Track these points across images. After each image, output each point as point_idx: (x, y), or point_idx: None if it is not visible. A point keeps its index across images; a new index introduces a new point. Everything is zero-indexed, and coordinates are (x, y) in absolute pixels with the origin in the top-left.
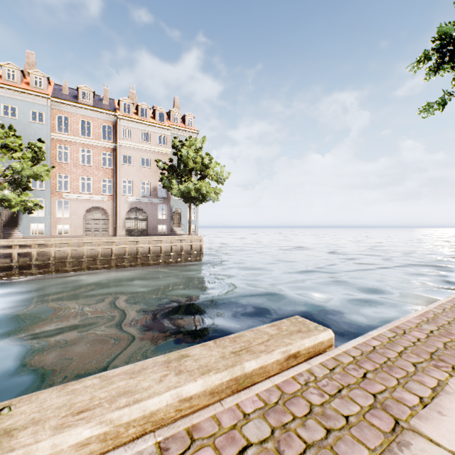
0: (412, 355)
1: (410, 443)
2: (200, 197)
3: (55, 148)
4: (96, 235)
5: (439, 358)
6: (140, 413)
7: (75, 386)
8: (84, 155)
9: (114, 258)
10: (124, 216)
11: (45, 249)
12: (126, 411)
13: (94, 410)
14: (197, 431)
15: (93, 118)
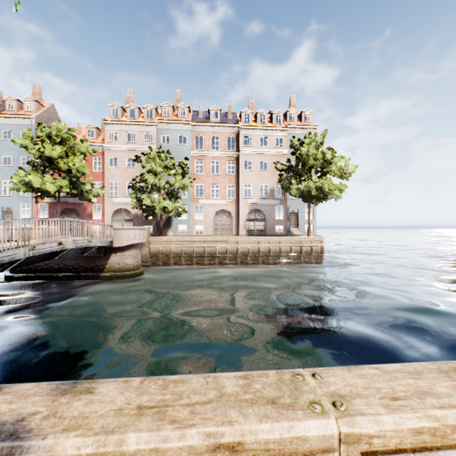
0: None
1: None
2: (321, 196)
3: (194, 163)
4: (222, 235)
5: None
6: None
7: (359, 371)
8: (212, 166)
9: (239, 255)
10: (245, 217)
11: (190, 245)
12: (447, 413)
13: (407, 401)
14: None
15: (220, 133)
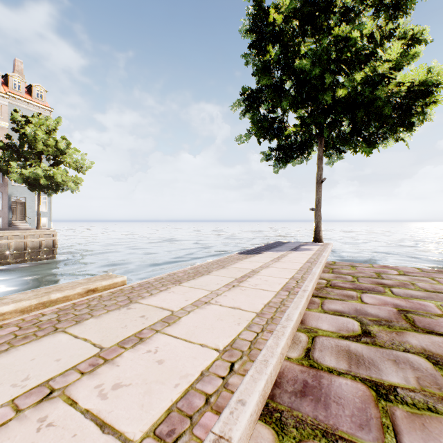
0: (167, 282)
1: (130, 305)
2: (54, 186)
3: None
4: None
5: (179, 281)
6: None
7: None
8: None
9: None
10: None
11: None
12: None
13: None
14: (6, 324)
15: None
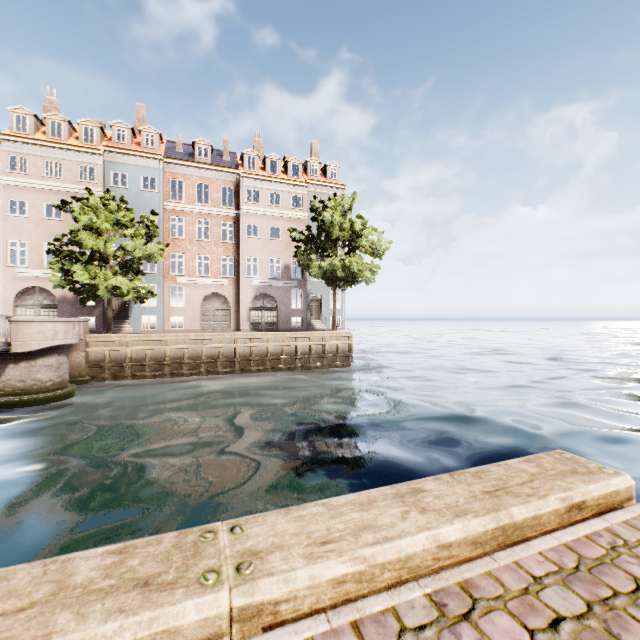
0: None
1: None
2: (349, 278)
3: (168, 221)
4: (214, 330)
5: None
6: (395, 554)
7: (299, 512)
8: (199, 227)
9: (238, 360)
10: (249, 305)
11: (159, 347)
12: (379, 550)
13: (339, 543)
14: (474, 589)
15: (211, 179)
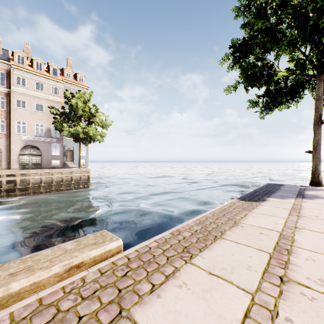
0: (172, 251)
1: None
2: (88, 139)
3: None
4: None
5: (188, 250)
6: None
7: None
8: None
9: (5, 188)
10: (18, 152)
11: None
12: None
13: None
14: None
15: None
